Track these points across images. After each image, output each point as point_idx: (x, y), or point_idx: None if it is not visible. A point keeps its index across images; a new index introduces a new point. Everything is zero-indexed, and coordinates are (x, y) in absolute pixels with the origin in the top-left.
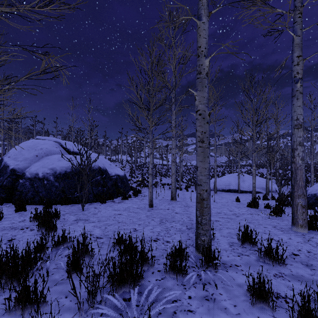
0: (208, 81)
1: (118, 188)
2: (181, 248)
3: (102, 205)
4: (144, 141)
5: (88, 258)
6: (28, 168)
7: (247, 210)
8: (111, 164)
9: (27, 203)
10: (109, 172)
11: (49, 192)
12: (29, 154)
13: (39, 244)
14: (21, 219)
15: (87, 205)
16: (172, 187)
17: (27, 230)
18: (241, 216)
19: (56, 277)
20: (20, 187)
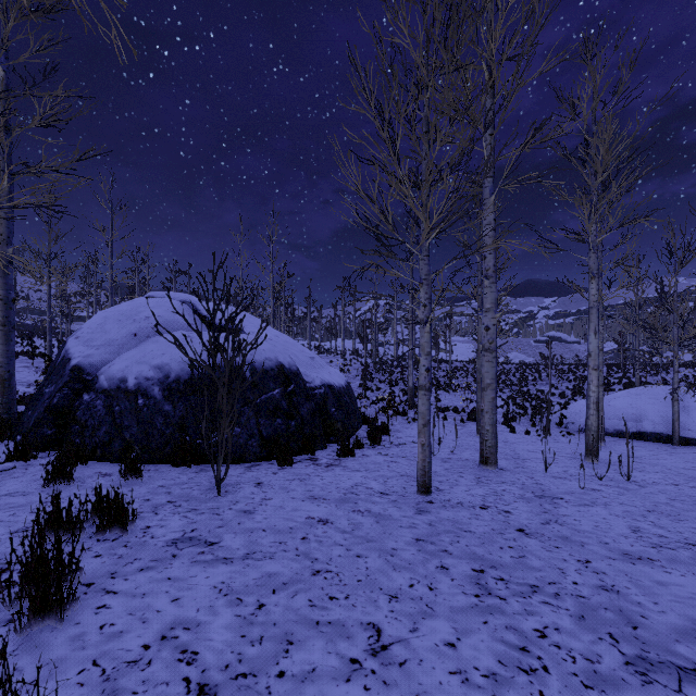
0: (594, 107)
1: (329, 419)
2: None
3: (278, 475)
4: (395, 307)
5: None
6: (107, 365)
7: None
8: (314, 357)
9: (94, 457)
10: (305, 378)
11: (149, 428)
12: (118, 331)
13: None
14: (30, 519)
15: (239, 471)
16: (483, 425)
17: None
18: None
19: None
20: (83, 412)
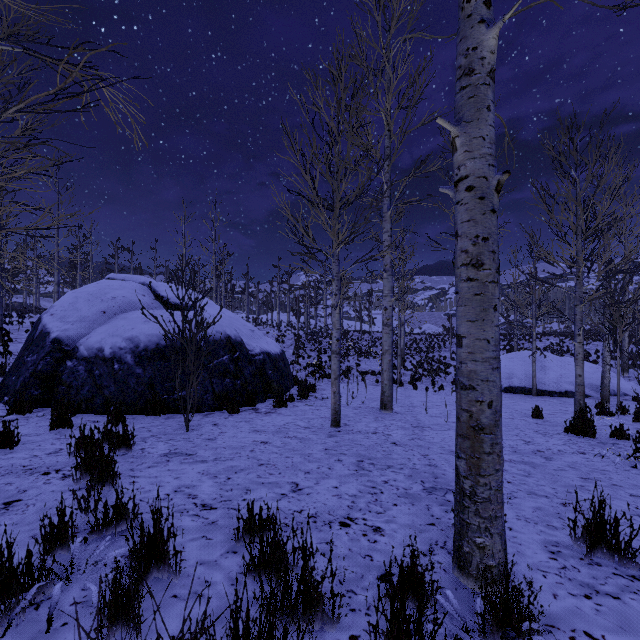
0: None
1: (267, 380)
2: (416, 568)
3: (229, 419)
4: (324, 284)
5: (166, 574)
6: (85, 338)
7: (569, 443)
8: (254, 329)
9: (79, 411)
10: (248, 347)
11: (124, 387)
12: (89, 309)
13: (53, 528)
14: (55, 447)
15: (198, 417)
16: (383, 380)
17: (55, 478)
18: (558, 460)
19: (70, 636)
20: (67, 375)
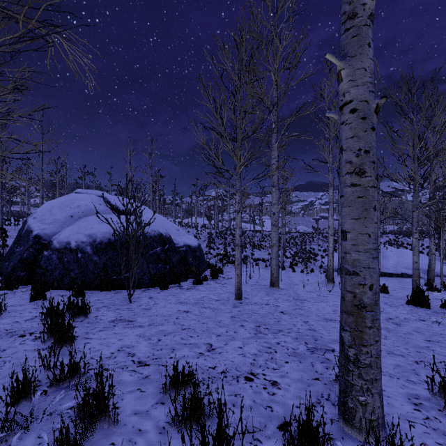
0: (331, 95)
1: (188, 265)
2: (312, 423)
3: (161, 294)
4: (228, 198)
5: (106, 423)
6: (57, 234)
7: (411, 312)
8: (179, 229)
9: (53, 287)
10: (174, 241)
11: (85, 270)
12: (61, 214)
13: (18, 384)
14: (31, 315)
15: (139, 292)
16: (272, 265)
17: (29, 339)
18: (406, 325)
19: None
20: (44, 261)
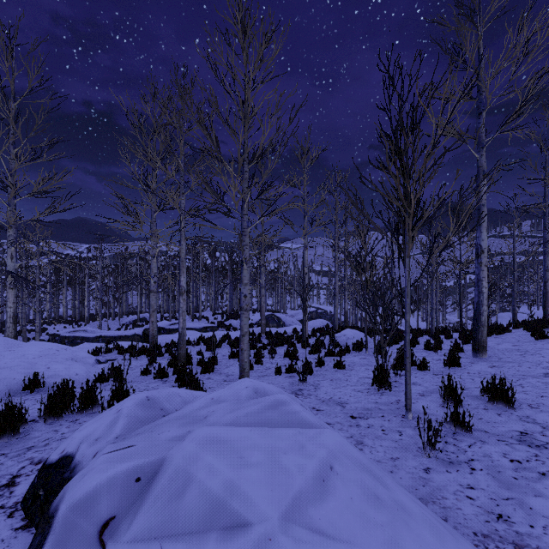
0: None
1: None
2: None
3: None
4: None
5: None
6: None
7: None
8: None
9: None
10: None
11: None
12: None
13: None
14: None
15: None
16: None
17: None
18: None
19: None
20: None
